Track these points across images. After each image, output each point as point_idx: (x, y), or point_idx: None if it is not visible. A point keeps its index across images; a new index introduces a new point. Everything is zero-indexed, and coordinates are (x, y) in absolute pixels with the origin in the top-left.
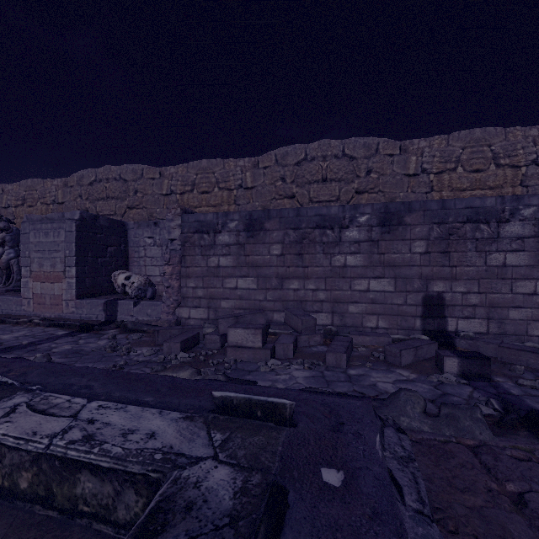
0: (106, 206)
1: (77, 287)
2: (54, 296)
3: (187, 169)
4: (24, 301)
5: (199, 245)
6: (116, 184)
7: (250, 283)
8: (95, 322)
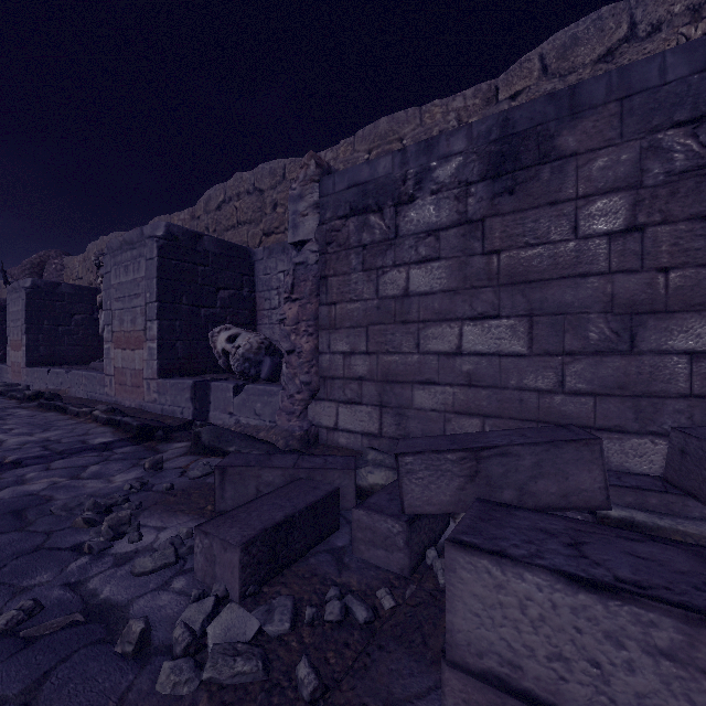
0: (236, 237)
1: (160, 357)
2: (135, 373)
3: (353, 147)
4: (107, 379)
5: (357, 245)
6: (249, 199)
7: (503, 336)
8: (177, 421)
